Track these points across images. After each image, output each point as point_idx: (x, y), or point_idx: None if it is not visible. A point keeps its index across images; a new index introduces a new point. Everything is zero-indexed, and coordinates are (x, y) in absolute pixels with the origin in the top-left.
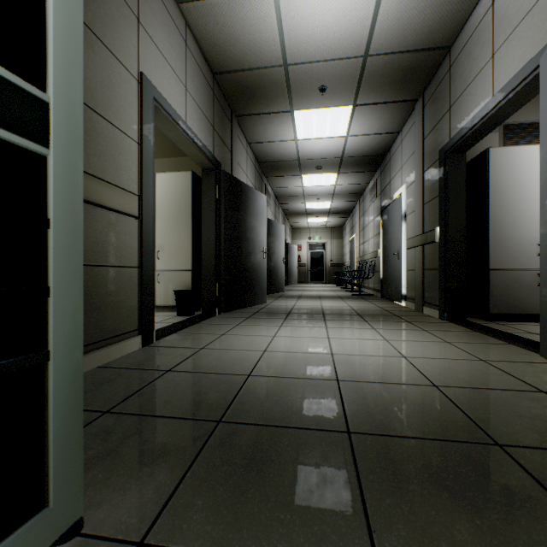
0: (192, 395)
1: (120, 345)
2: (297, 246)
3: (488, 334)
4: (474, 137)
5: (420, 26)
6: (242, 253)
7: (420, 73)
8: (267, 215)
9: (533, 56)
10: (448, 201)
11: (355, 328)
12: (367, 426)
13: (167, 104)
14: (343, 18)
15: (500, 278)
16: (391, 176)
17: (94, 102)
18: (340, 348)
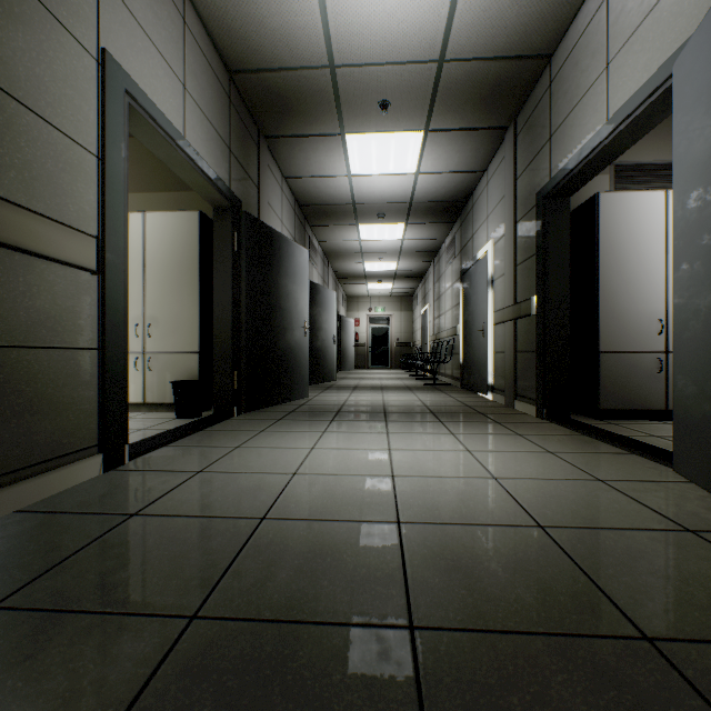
0: (160, 562)
1: (61, 473)
2: (354, 320)
3: (601, 439)
4: (582, 176)
5: (514, 22)
6: (273, 328)
7: (511, 91)
8: (311, 278)
9: (663, 64)
10: (548, 261)
11: (428, 433)
12: (441, 613)
13: (150, 104)
14: (410, 2)
15: (613, 363)
16: (475, 229)
17: (9, 80)
18: (405, 465)
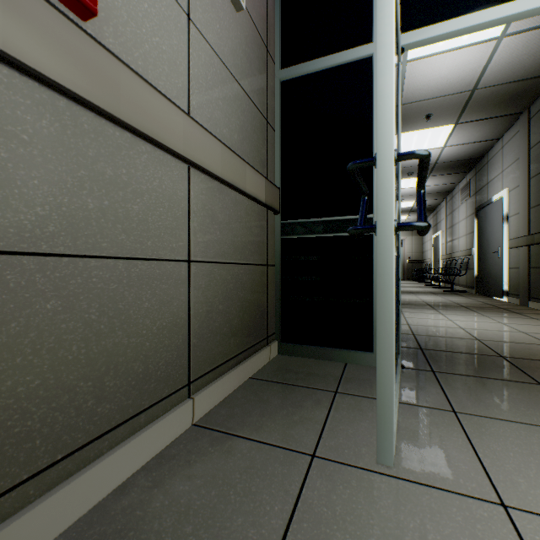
0: None
1: None
2: None
3: None
4: None
5: (530, 63)
6: None
7: (526, 94)
8: None
9: None
10: None
11: (468, 315)
12: (511, 356)
13: None
14: (457, 70)
15: None
16: (489, 178)
17: None
18: (465, 325)
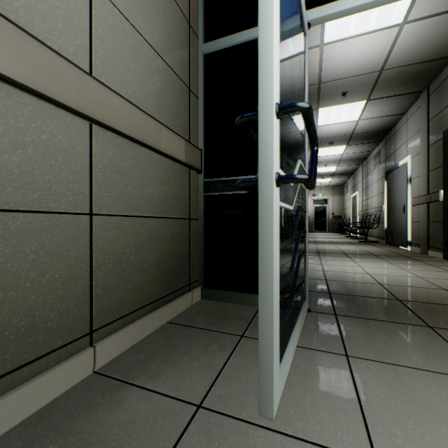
0: None
1: None
2: None
3: None
4: None
5: (428, 48)
6: None
7: (425, 75)
8: None
9: None
10: None
11: (376, 262)
12: (407, 299)
13: None
14: (366, 53)
15: None
16: (396, 147)
17: None
18: (372, 271)
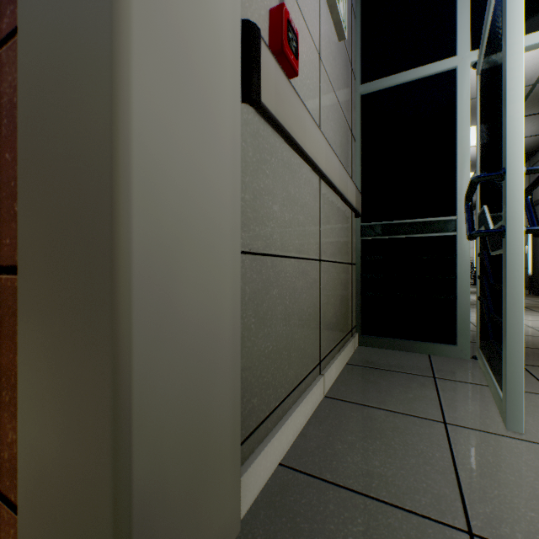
0: None
1: None
2: None
3: None
4: None
5: None
6: None
7: None
8: None
9: None
10: None
11: (531, 315)
12: None
13: None
14: None
15: None
16: None
17: None
18: (532, 324)
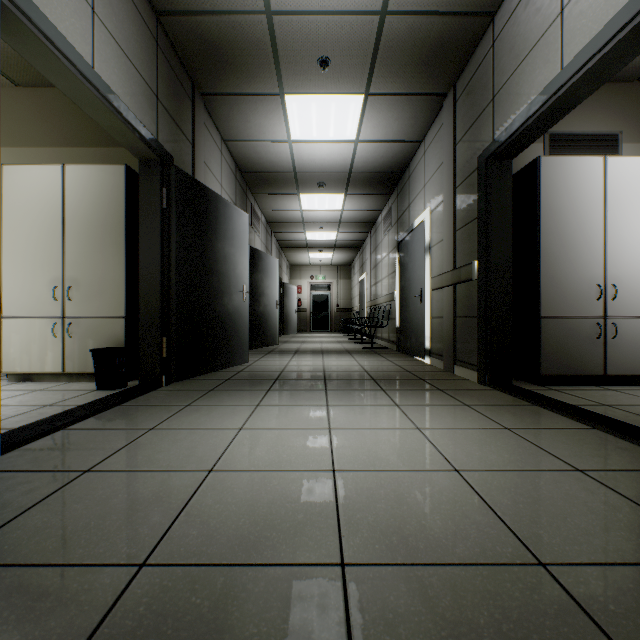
0: None
1: None
2: (297, 287)
3: (554, 410)
4: (529, 134)
5: None
6: (208, 292)
7: (453, 53)
8: (254, 245)
9: None
10: (490, 224)
11: (371, 405)
12: None
13: (37, 13)
14: None
15: (553, 328)
16: (411, 198)
17: None
18: (348, 453)
